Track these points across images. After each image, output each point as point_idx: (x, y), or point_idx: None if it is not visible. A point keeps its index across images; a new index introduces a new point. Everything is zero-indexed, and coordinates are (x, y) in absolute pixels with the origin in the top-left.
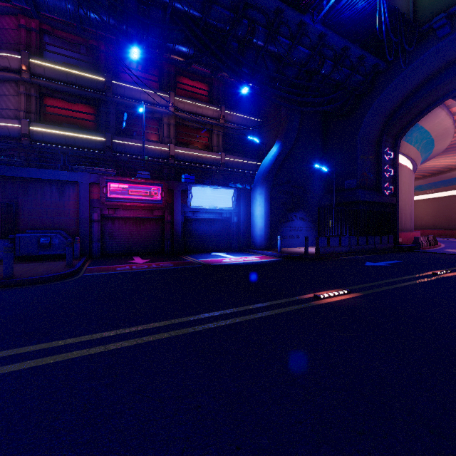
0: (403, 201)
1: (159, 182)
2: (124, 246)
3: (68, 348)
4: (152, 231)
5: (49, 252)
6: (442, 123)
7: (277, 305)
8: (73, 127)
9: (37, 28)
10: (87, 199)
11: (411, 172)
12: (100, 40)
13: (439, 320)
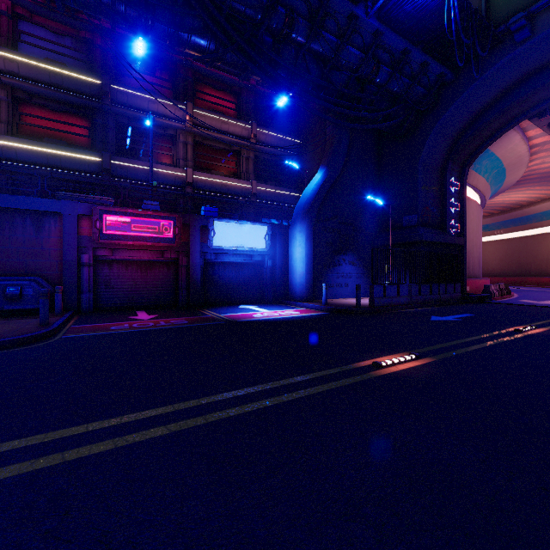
0: (471, 243)
1: (171, 215)
2: (125, 297)
3: (0, 460)
4: (163, 279)
5: (19, 306)
6: (515, 149)
7: (325, 377)
8: (59, 143)
9: (8, 11)
10: (74, 236)
11: (479, 207)
12: (94, 31)
13: (543, 396)
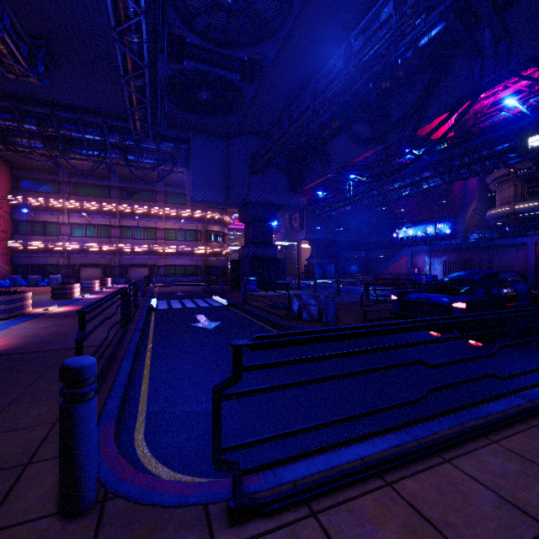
0: None
1: None
2: None
3: None
4: None
5: None
6: None
7: None
8: None
9: None
10: (532, 253)
11: None
12: None
13: None
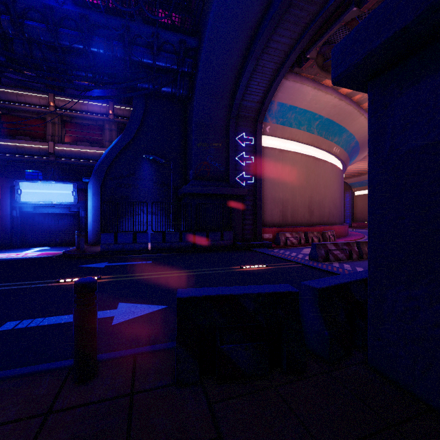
0: (289, 192)
1: None
2: None
3: None
4: None
5: None
6: (320, 100)
7: None
8: None
9: None
10: None
11: (310, 158)
12: None
13: None
